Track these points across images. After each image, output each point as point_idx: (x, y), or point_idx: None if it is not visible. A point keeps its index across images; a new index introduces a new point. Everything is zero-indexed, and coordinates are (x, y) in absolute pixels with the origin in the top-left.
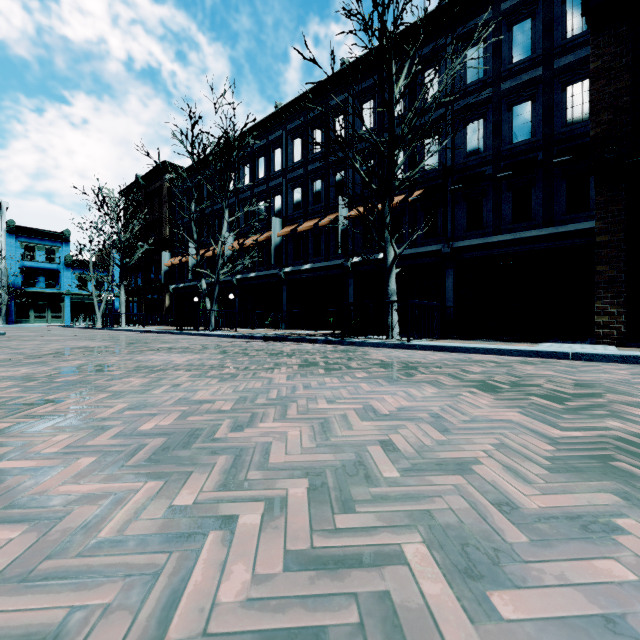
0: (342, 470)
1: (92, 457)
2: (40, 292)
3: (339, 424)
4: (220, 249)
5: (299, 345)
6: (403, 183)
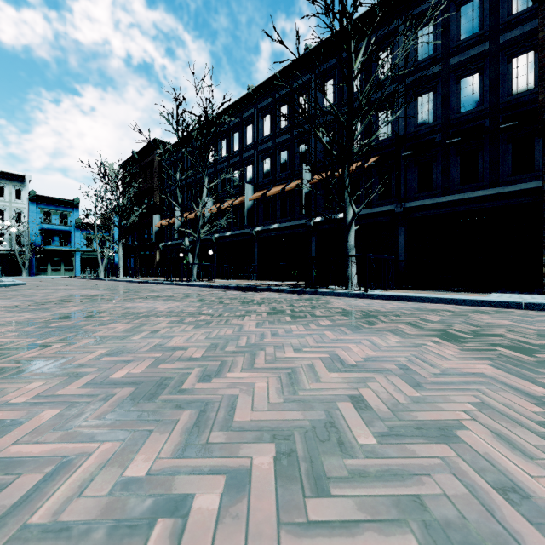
0: (312, 433)
1: (57, 409)
2: (55, 249)
3: (306, 375)
4: (200, 211)
5: (268, 294)
6: (361, 149)
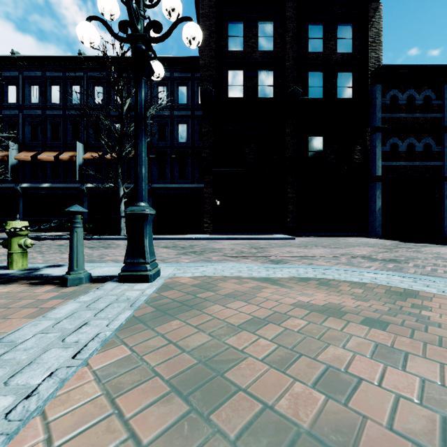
0: None
1: None
2: None
3: None
4: None
5: (64, 241)
6: (128, 155)
